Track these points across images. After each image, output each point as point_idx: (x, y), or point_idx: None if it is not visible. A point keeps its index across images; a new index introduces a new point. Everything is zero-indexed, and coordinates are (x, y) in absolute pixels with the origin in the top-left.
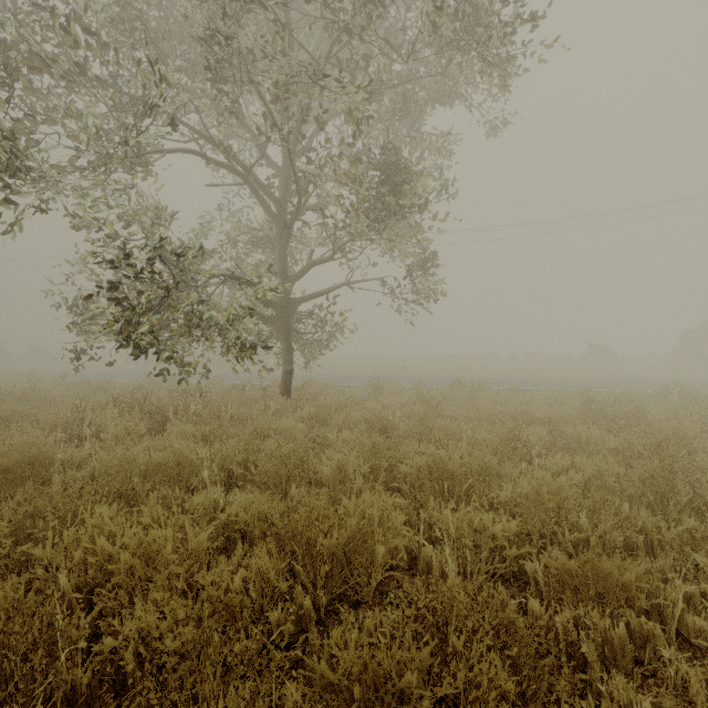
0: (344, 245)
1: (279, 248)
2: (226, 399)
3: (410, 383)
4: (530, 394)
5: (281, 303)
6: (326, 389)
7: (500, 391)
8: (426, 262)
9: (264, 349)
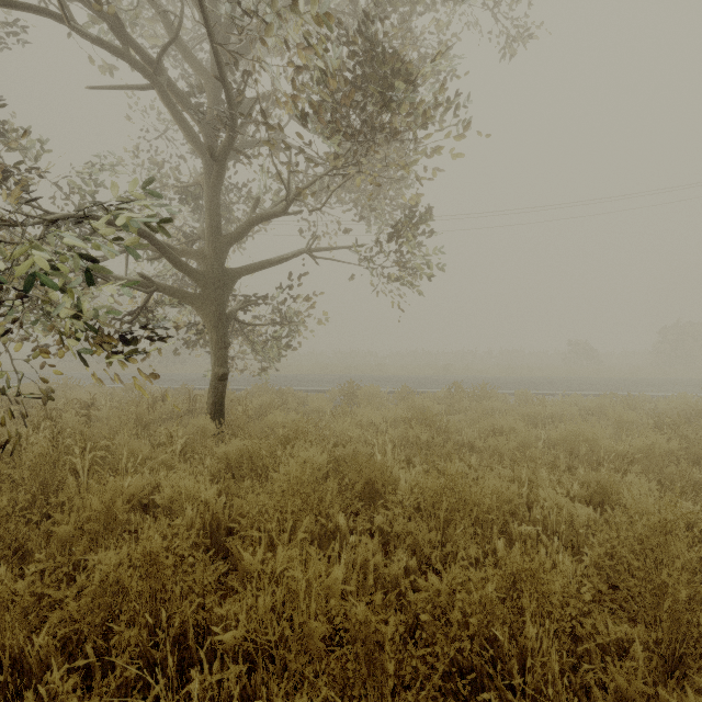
0: (304, 187)
1: (207, 193)
2: (113, 422)
3: (389, 385)
4: (560, 405)
5: (209, 274)
6: (283, 398)
7: (506, 397)
8: (419, 223)
9: (153, 340)
